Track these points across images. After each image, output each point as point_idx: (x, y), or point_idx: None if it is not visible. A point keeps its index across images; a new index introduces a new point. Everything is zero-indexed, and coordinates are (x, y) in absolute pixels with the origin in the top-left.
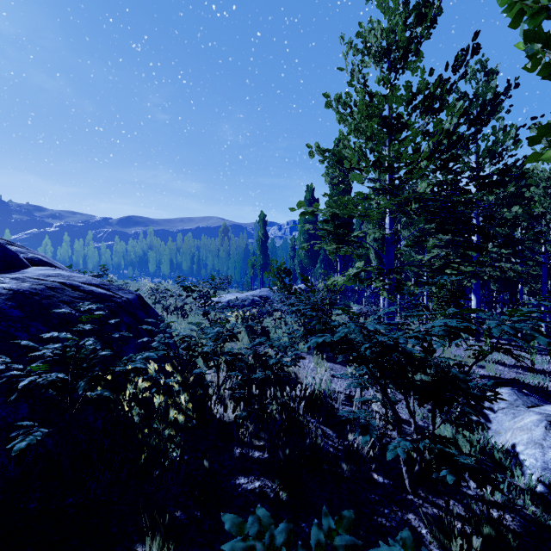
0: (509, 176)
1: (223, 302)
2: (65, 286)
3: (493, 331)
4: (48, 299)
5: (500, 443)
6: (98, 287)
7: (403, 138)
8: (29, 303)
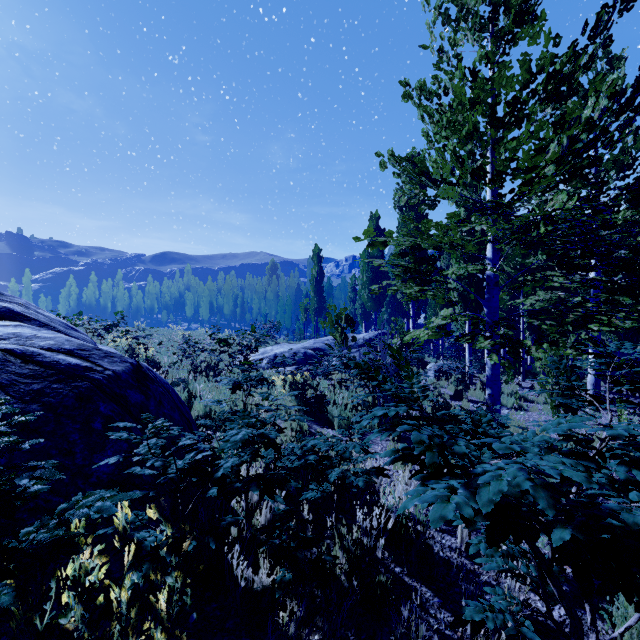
0: None
1: (268, 356)
2: (12, 355)
3: None
4: None
5: None
6: (70, 354)
7: (514, 137)
8: None
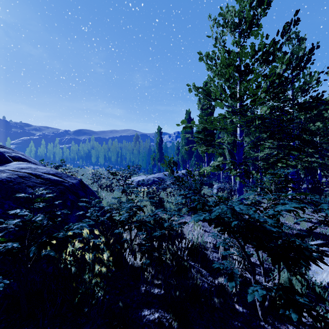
0: (319, 102)
1: (135, 181)
2: (31, 175)
3: (327, 212)
4: (19, 184)
5: (318, 280)
6: (54, 175)
7: (248, 79)
8: (5, 188)
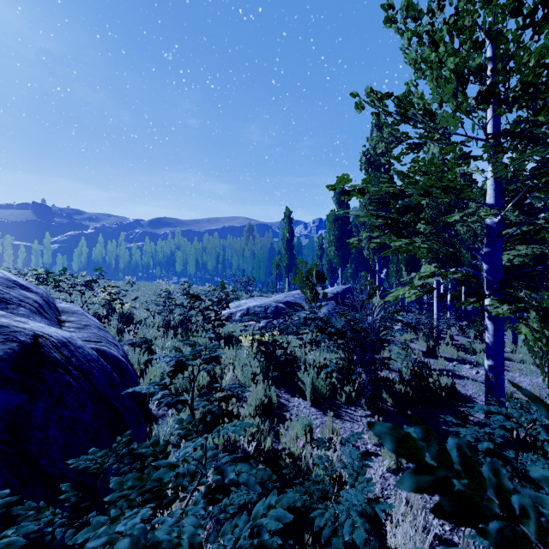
0: None
1: (242, 310)
2: None
3: None
4: None
5: None
6: None
7: None
8: None
